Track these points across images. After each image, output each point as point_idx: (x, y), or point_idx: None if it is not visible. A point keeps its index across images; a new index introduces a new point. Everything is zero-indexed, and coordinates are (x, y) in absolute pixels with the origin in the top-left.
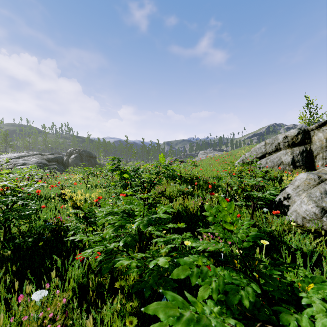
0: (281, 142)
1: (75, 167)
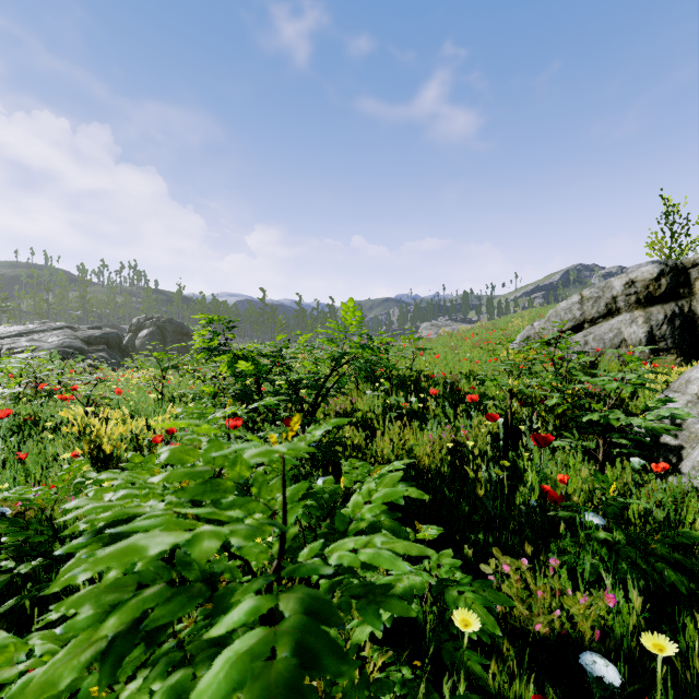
0: (619, 294)
1: (150, 357)
